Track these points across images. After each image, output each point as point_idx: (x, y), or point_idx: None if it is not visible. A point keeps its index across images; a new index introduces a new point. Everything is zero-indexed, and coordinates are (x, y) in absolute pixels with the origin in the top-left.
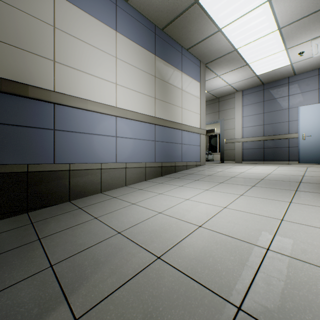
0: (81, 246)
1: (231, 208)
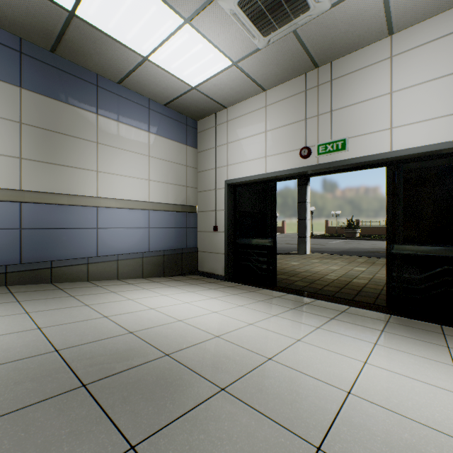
0: None
1: (355, 359)
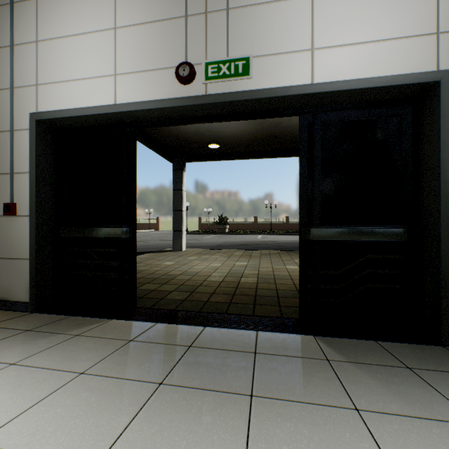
0: (444, 387)
1: None
